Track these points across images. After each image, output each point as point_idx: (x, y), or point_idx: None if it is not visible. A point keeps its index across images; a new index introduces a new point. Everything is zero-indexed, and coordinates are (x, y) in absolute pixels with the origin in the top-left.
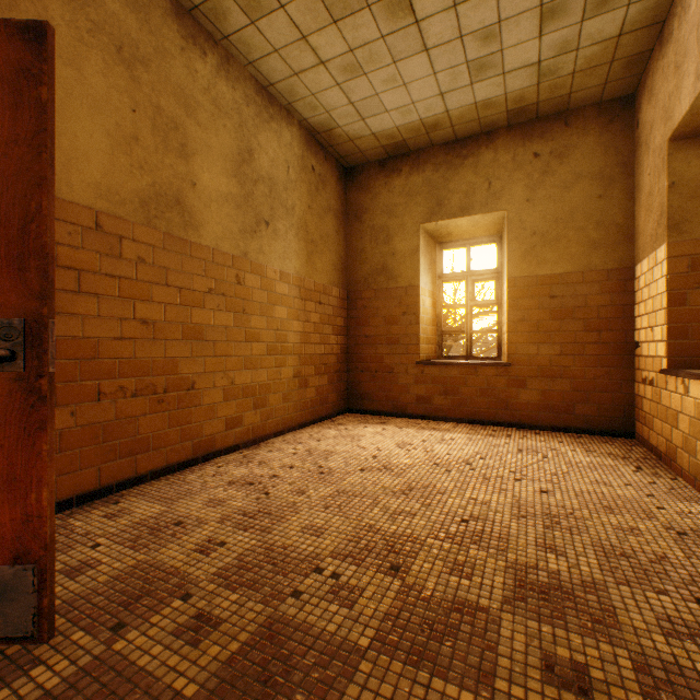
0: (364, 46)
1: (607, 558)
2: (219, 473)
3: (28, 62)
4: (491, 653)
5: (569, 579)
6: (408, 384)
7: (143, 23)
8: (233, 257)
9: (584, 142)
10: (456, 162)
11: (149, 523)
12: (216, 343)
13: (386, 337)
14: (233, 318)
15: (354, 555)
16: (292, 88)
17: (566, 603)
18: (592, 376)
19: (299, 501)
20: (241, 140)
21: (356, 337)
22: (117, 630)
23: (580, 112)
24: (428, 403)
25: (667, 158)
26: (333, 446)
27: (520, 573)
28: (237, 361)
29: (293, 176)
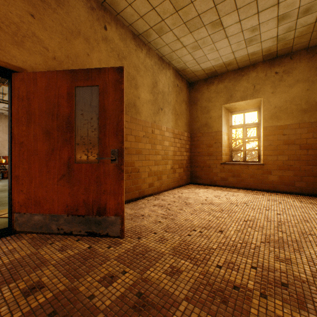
0: (201, 39)
1: (303, 235)
2: (148, 202)
3: (118, 78)
4: (257, 253)
5: (286, 239)
6: (217, 172)
7: (124, 44)
8: (150, 123)
9: (299, 66)
10: (239, 78)
11: (133, 215)
12: (145, 155)
13: (207, 152)
14: (150, 146)
15: (205, 227)
16: (171, 56)
17: (284, 244)
18: (303, 169)
19: (181, 212)
20: (153, 79)
21: (194, 153)
22: (139, 239)
23: (297, 52)
24: (226, 180)
25: None
26: (188, 195)
27: (267, 236)
28: (152, 162)
29: (170, 89)
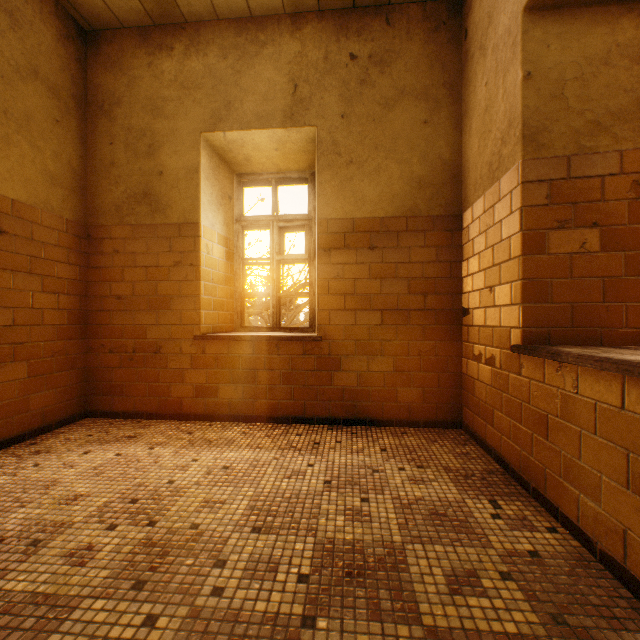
0: None
1: None
2: None
3: None
4: None
5: None
6: (183, 369)
7: None
8: None
9: (408, 50)
10: (252, 49)
11: None
12: None
13: (150, 298)
14: None
15: None
16: None
17: None
18: (417, 352)
19: None
20: None
21: (102, 298)
22: None
23: (404, 9)
24: (212, 396)
25: (523, 35)
26: None
27: None
28: None
29: None
